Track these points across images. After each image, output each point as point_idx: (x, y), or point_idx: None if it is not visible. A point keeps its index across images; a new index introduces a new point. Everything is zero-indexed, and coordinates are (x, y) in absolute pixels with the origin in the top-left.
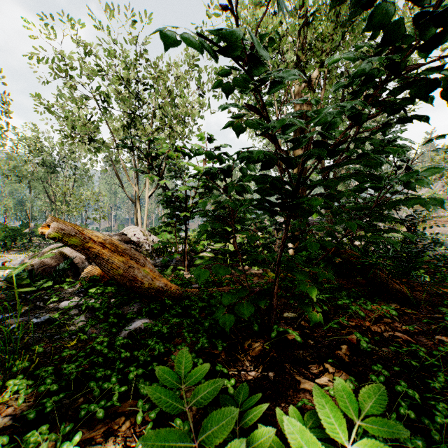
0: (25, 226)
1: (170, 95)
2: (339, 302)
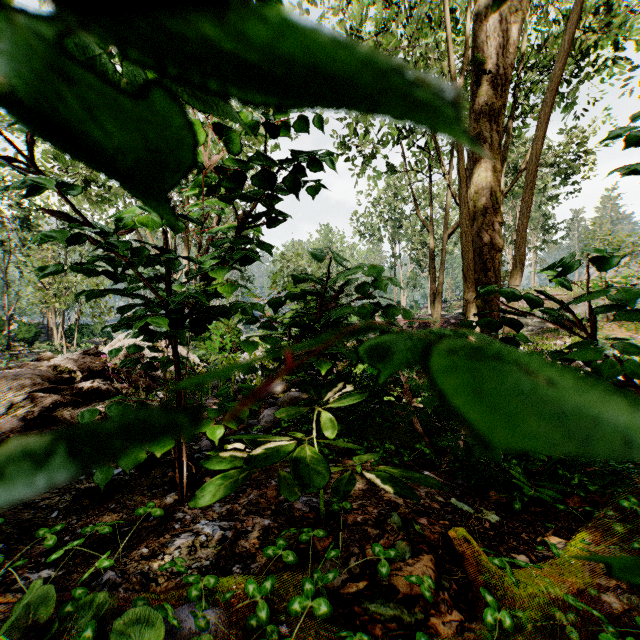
0: (4, 325)
1: None
2: None
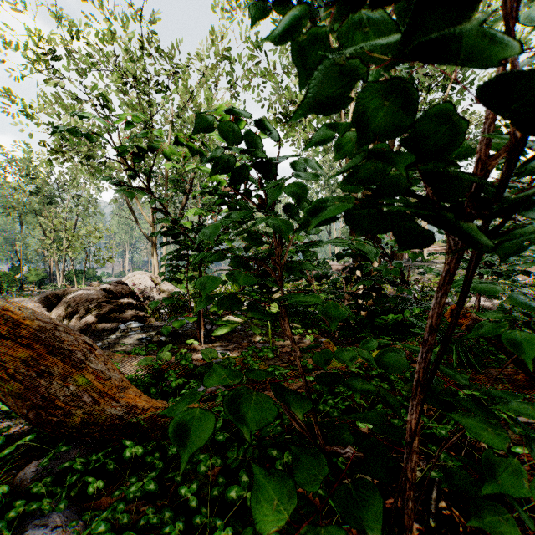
0: (16, 270)
1: (195, 104)
2: (516, 449)
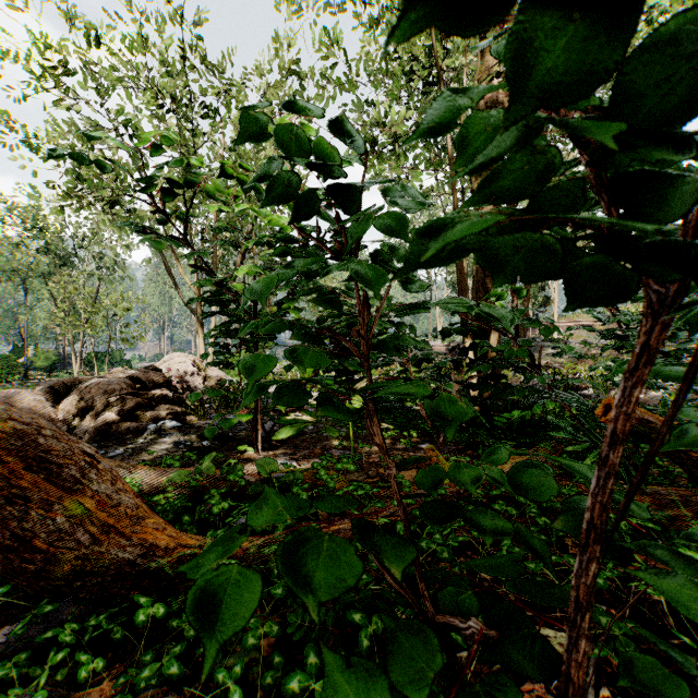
0: (20, 353)
1: None
2: None
